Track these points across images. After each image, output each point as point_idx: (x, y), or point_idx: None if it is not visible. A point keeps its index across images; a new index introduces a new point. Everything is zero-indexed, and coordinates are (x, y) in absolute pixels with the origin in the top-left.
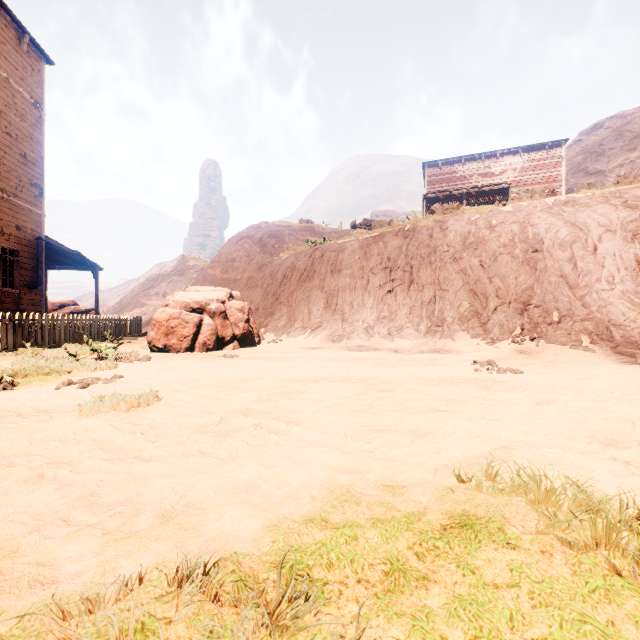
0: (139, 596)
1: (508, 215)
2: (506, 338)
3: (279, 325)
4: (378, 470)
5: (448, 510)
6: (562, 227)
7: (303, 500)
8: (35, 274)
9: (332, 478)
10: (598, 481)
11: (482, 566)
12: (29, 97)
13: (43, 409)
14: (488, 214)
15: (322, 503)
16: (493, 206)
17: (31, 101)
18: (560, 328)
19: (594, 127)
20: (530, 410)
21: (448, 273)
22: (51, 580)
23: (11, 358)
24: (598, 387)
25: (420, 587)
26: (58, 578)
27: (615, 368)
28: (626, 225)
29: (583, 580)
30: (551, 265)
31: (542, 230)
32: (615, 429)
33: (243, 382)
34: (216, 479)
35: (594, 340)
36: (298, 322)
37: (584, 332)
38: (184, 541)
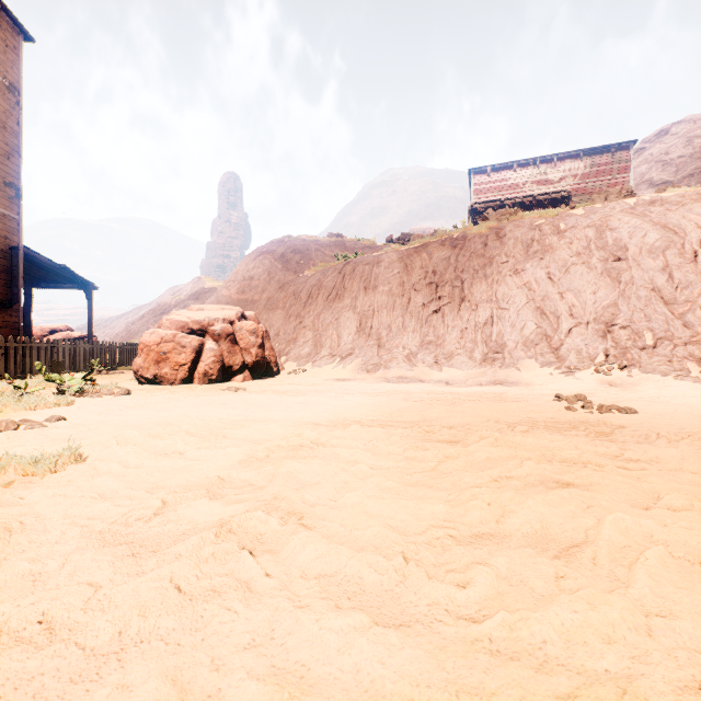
0: None
1: (580, 218)
2: (587, 366)
3: (302, 352)
4: None
5: None
6: (650, 230)
7: None
8: (10, 291)
9: None
10: None
11: None
12: (2, 78)
13: None
14: (554, 218)
15: None
16: (559, 209)
17: (4, 83)
18: (657, 354)
19: (659, 134)
20: None
21: (508, 288)
22: None
23: None
24: None
25: None
26: None
27: None
28: None
29: None
30: (639, 276)
31: (625, 234)
32: None
33: (236, 427)
34: None
35: None
36: (325, 349)
37: (690, 358)
38: None
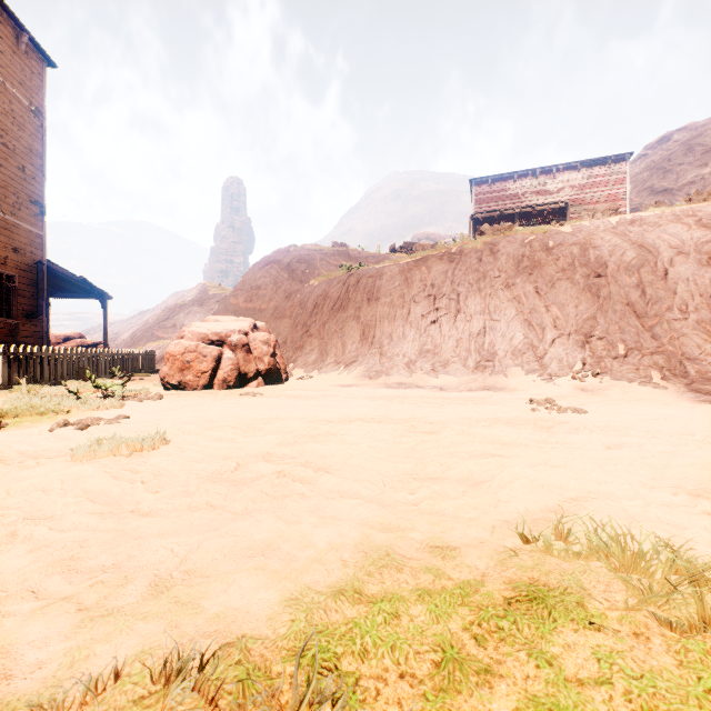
0: (113, 698)
1: (567, 236)
2: (566, 374)
3: (309, 360)
4: (424, 527)
5: (512, 578)
6: (628, 249)
7: (332, 565)
8: (35, 302)
9: (368, 537)
10: (693, 541)
11: (560, 654)
12: (28, 103)
13: (31, 454)
14: (544, 235)
15: (355, 569)
16: (550, 226)
17: (30, 108)
18: (627, 362)
19: (661, 140)
20: (600, 455)
21: (499, 301)
22: (2, 674)
23: (4, 396)
24: (676, 428)
25: (482, 684)
26: (12, 671)
27: (691, 407)
28: (701, 246)
29: (694, 675)
30: (616, 292)
31: (605, 252)
32: (703, 477)
33: (266, 423)
34: (226, 538)
35: (666, 376)
36: (331, 356)
37: (654, 367)
38: (179, 620)
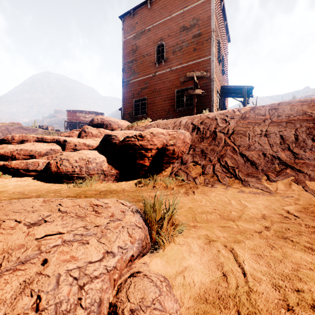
0: None
1: None
2: None
3: None
4: None
5: None
6: None
7: None
8: None
9: None
10: None
11: None
12: None
13: None
14: None
15: None
16: None
17: None
18: None
19: None
20: None
21: None
22: None
23: None
24: None
25: None
26: None
27: None
28: None
29: None
30: None
31: None
32: None
33: None
34: None
35: None
36: None
37: None
38: None
